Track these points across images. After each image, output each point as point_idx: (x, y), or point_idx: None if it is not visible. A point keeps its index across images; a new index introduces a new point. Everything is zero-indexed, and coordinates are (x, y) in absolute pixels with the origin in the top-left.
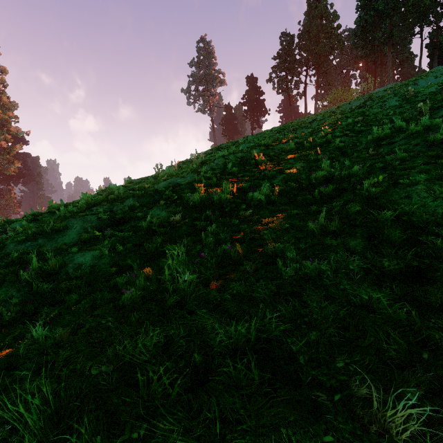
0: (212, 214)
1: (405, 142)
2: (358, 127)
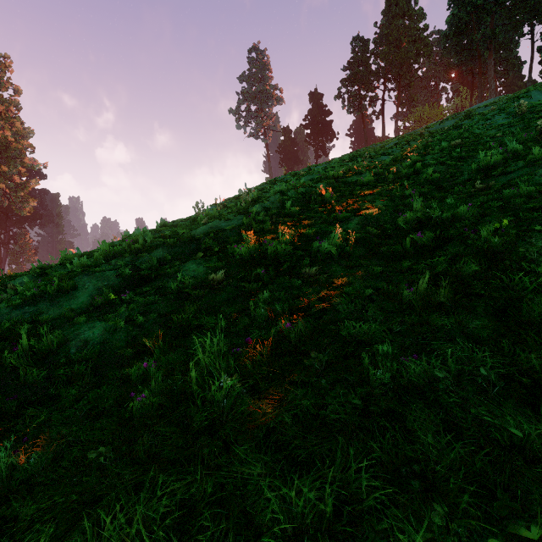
0: (264, 272)
1: (527, 171)
2: (456, 152)
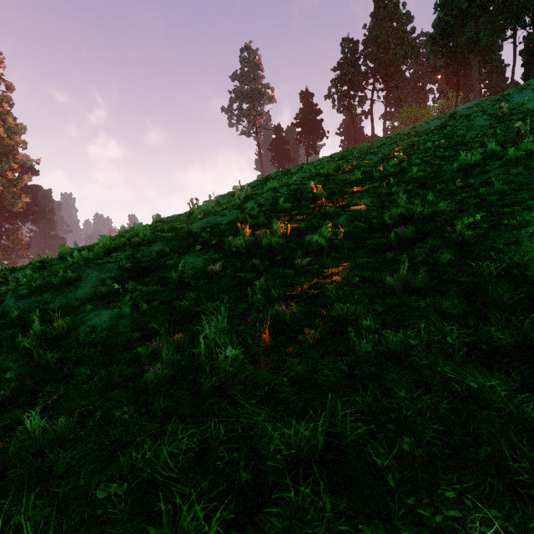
0: (260, 263)
1: (503, 171)
2: (440, 152)
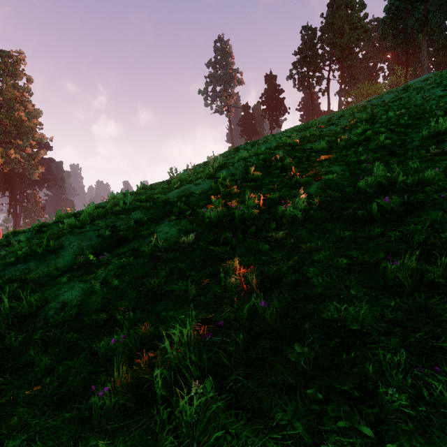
0: (232, 236)
1: None
2: (404, 120)
